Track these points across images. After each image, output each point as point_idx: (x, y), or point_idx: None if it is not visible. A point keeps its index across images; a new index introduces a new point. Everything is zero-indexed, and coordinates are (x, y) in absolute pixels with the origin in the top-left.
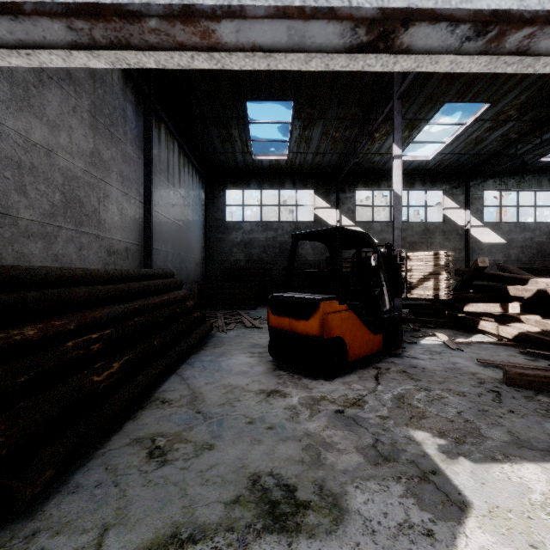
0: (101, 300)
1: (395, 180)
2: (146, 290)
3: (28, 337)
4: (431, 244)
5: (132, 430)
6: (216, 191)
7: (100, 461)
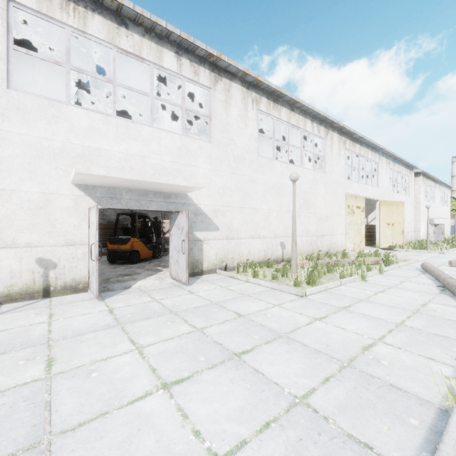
0: None
1: None
2: None
3: None
4: None
5: None
6: None
7: None
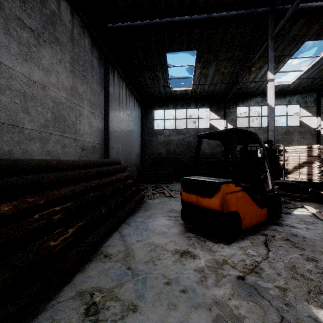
0: (67, 181)
1: (269, 97)
2: (100, 173)
3: (3, 212)
4: (291, 141)
5: (79, 282)
6: (148, 111)
7: (48, 313)
